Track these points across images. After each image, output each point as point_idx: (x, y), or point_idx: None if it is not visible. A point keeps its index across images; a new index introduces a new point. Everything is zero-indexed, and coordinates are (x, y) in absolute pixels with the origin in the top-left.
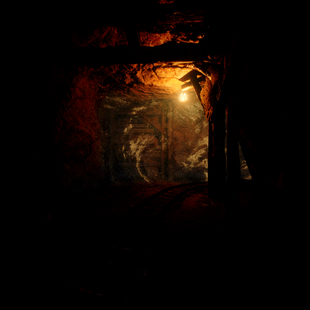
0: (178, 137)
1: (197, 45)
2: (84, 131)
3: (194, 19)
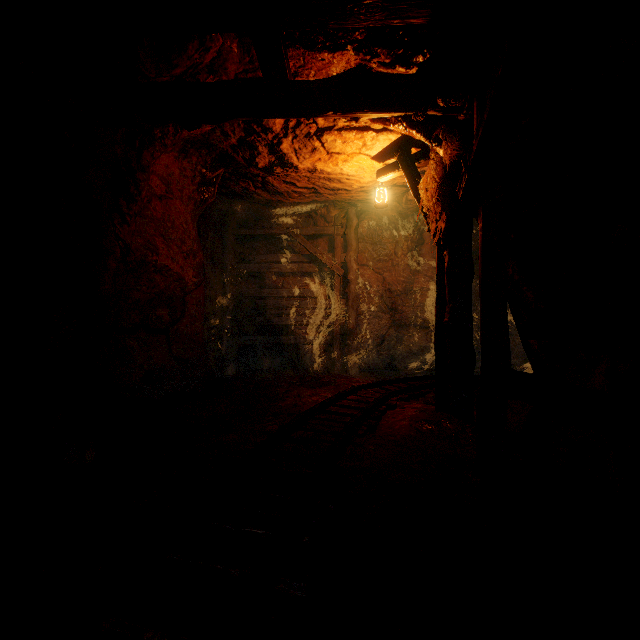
0: (370, 283)
1: (415, 76)
2: (169, 268)
3: (409, 16)
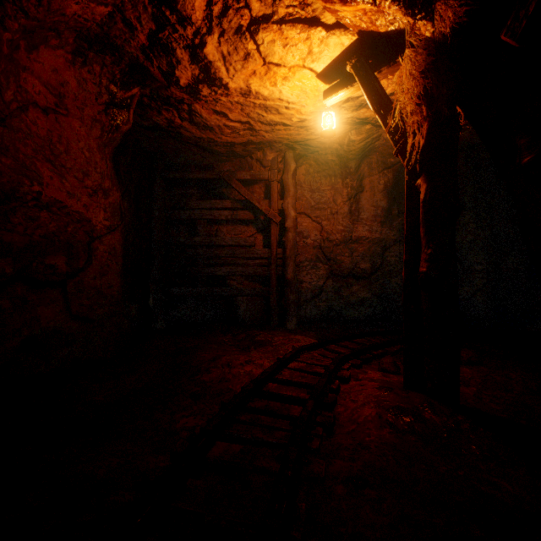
0: (307, 231)
1: None
2: (65, 205)
3: None
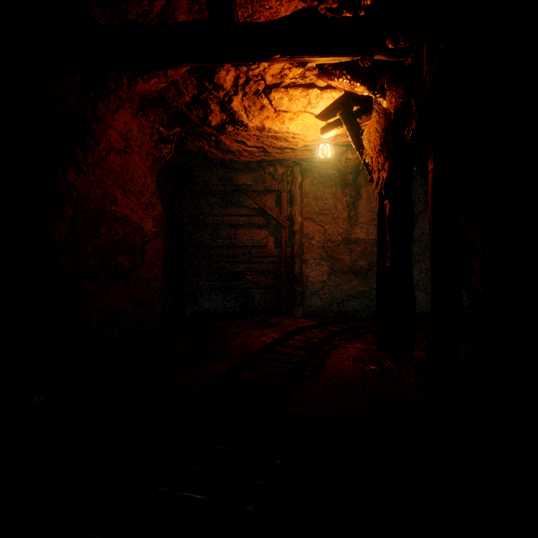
0: (312, 234)
1: (363, 17)
2: (129, 218)
3: None
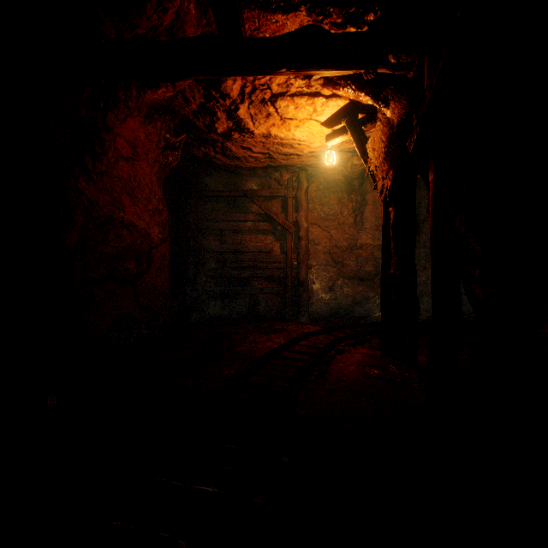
0: (318, 239)
1: (367, 33)
2: (136, 225)
3: None
